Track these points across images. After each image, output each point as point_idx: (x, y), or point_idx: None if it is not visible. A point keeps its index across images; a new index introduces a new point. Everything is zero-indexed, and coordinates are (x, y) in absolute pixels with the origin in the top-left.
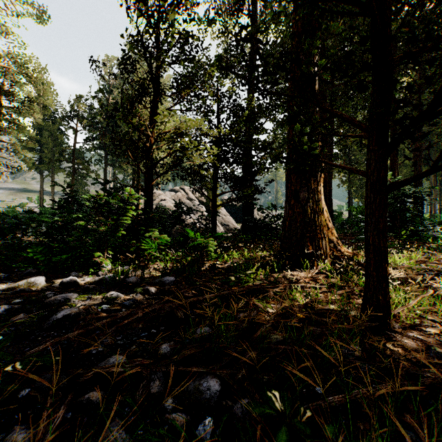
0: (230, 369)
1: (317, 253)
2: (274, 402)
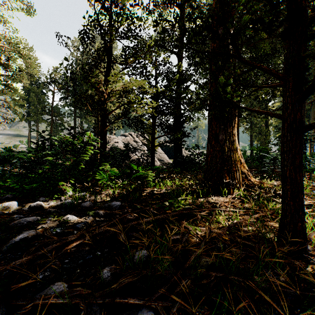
0: (165, 301)
1: (232, 182)
2: None
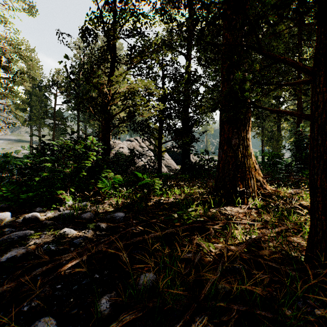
0: None
1: (246, 191)
2: None
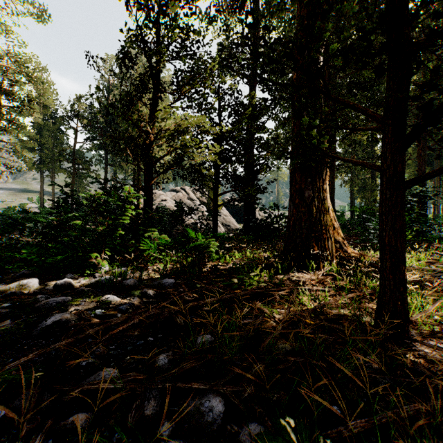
0: (235, 386)
1: (323, 254)
2: (289, 433)
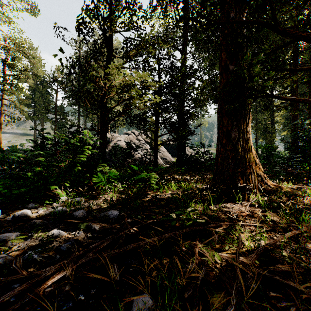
0: None
1: (247, 186)
2: None
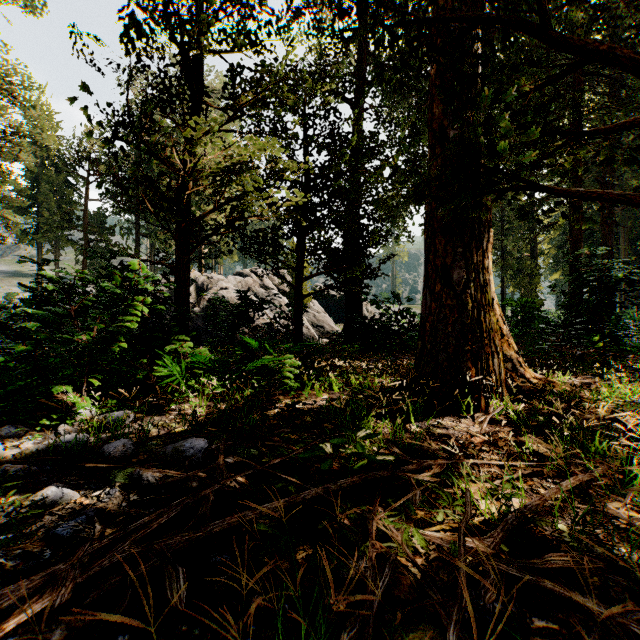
0: None
1: (485, 382)
2: None
